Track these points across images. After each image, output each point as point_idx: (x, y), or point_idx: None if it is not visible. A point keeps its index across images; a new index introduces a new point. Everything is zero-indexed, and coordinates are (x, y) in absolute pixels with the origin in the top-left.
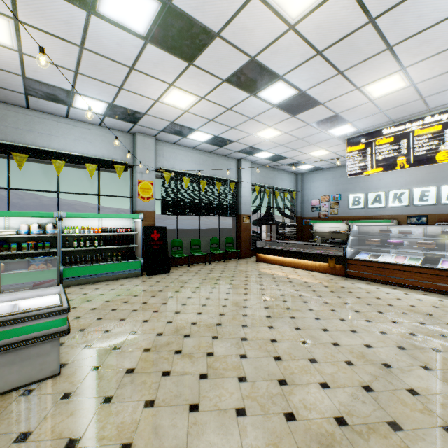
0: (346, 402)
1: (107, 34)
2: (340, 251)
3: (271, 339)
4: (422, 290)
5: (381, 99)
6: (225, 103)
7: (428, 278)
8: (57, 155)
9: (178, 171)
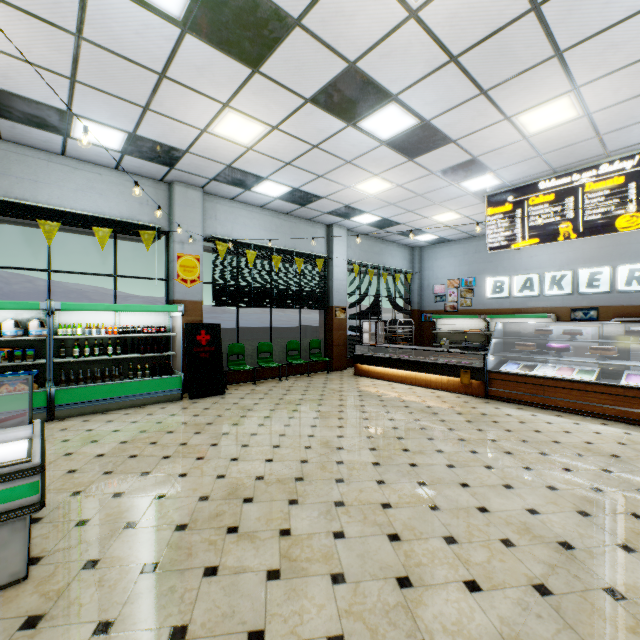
0: (510, 616)
1: (119, 15)
2: (475, 360)
3: (383, 503)
4: (598, 417)
5: (539, 135)
6: (309, 138)
7: (606, 399)
8: (48, 213)
9: (238, 242)
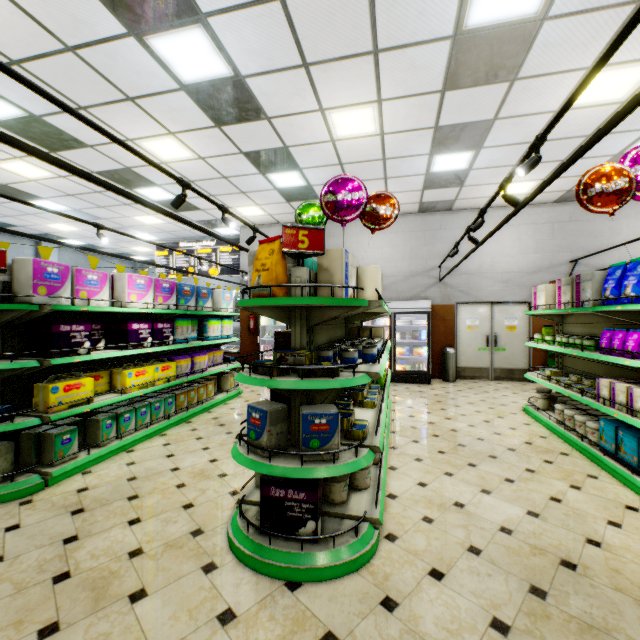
0: None
1: None
2: None
3: None
4: None
5: (155, 225)
6: None
7: None
8: None
9: None
